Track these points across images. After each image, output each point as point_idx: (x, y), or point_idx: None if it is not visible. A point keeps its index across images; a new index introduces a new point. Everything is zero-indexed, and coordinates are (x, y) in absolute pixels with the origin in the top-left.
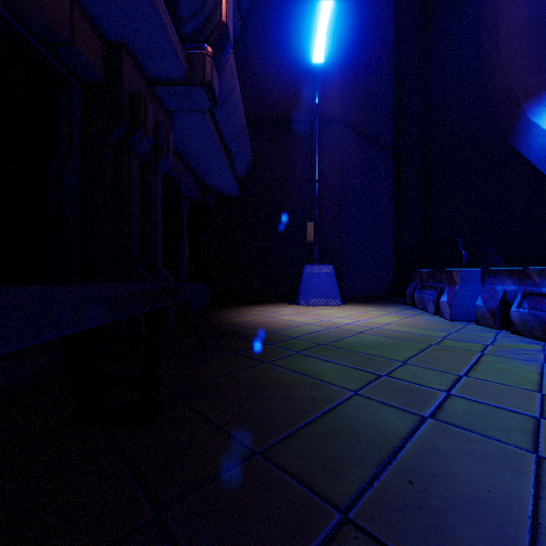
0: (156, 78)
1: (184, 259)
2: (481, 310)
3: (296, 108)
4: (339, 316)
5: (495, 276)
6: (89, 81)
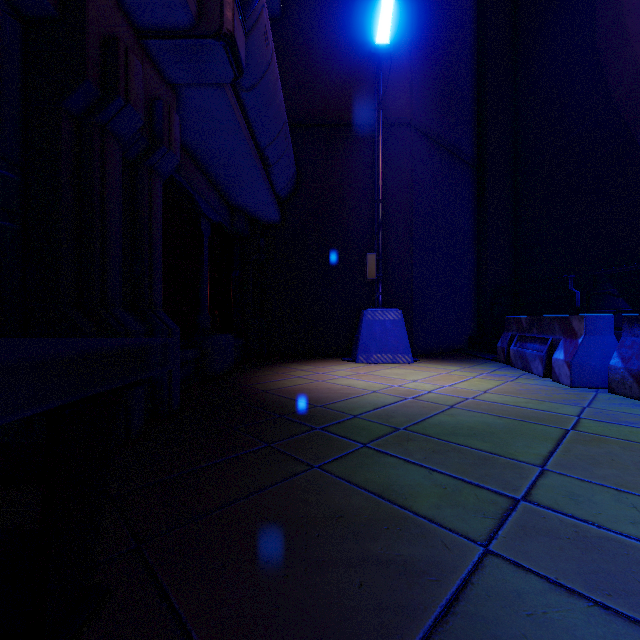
0: (148, 24)
1: (205, 302)
2: (619, 372)
3: (352, 108)
4: (413, 378)
5: (639, 325)
6: (30, 12)
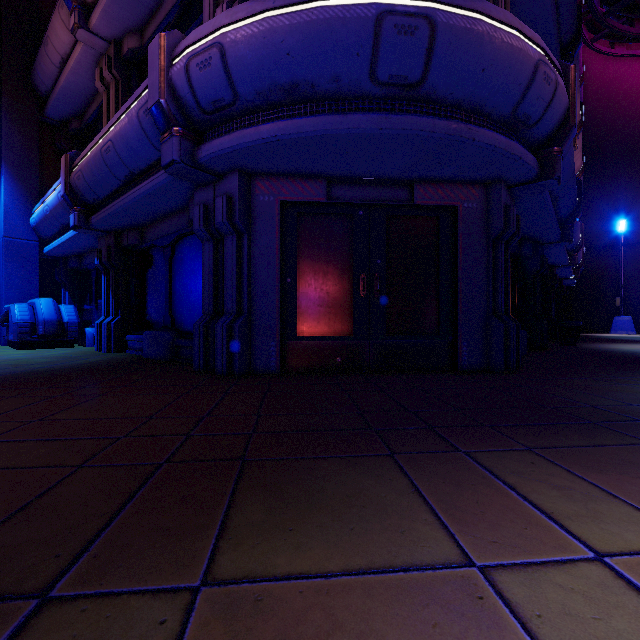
0: (565, 278)
1: None
2: None
3: (610, 240)
4: (628, 335)
5: None
6: None
